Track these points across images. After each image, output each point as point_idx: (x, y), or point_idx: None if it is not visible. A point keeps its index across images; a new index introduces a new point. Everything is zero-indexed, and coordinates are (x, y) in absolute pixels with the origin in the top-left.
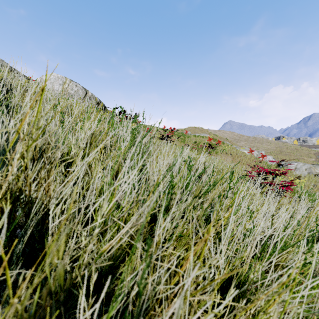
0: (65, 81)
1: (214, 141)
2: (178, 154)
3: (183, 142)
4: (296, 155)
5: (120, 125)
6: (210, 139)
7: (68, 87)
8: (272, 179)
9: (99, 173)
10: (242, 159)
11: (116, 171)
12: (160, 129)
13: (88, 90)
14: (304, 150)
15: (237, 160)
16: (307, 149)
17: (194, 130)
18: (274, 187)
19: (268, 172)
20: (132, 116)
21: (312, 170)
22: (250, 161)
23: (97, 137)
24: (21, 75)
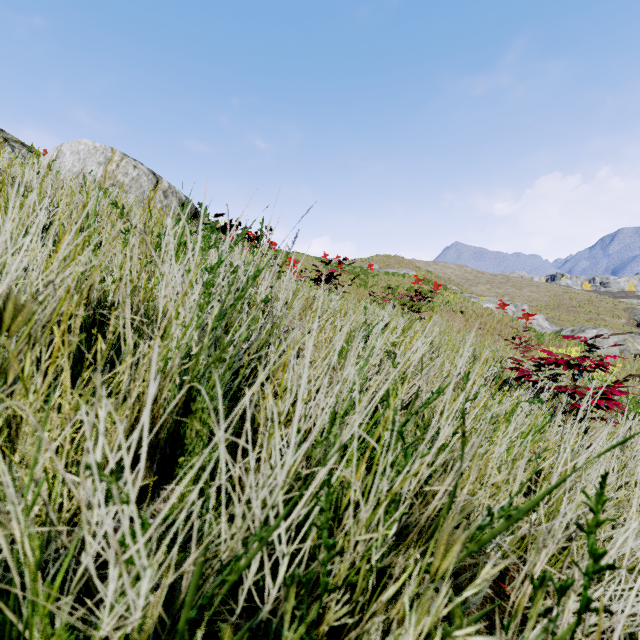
0: (111, 157)
1: (426, 285)
2: (357, 394)
3: (364, 286)
4: (589, 312)
5: (217, 254)
6: (419, 281)
7: (117, 170)
8: (572, 379)
9: (51, 445)
10: (486, 322)
11: (128, 427)
12: (316, 260)
13: (162, 178)
14: (604, 302)
15: (474, 325)
16: (611, 301)
17: (385, 262)
18: (639, 441)
19: (565, 363)
20: (200, 228)
21: (629, 345)
22: (501, 327)
23: (27, 310)
24: (17, 144)
